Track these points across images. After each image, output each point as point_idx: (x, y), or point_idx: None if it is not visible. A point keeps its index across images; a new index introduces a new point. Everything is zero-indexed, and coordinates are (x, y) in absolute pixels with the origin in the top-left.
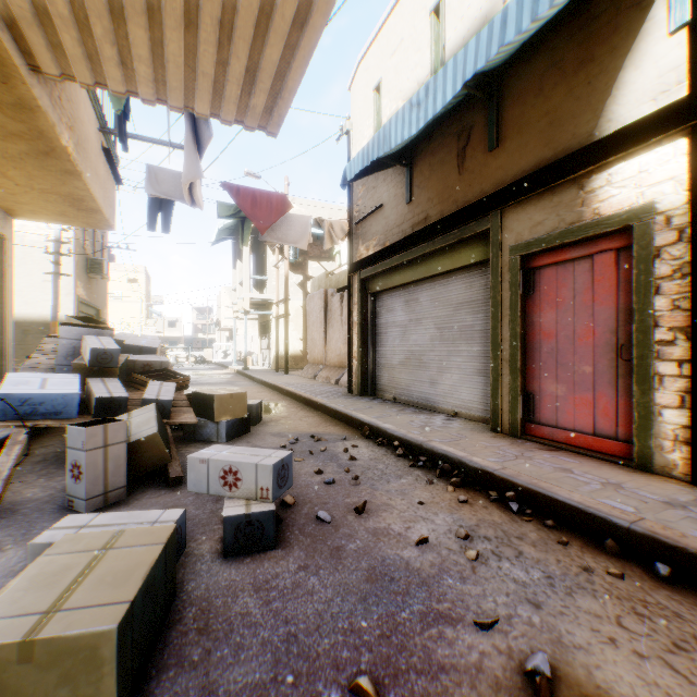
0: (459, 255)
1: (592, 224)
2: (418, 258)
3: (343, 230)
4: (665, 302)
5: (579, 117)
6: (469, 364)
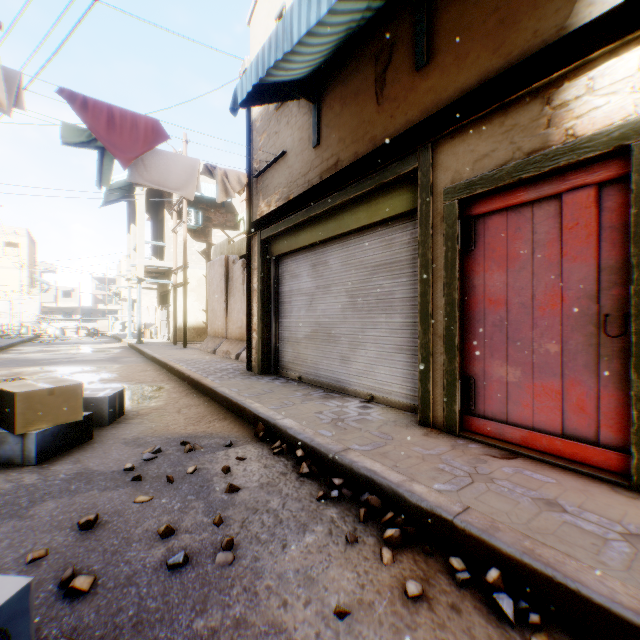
0: (376, 206)
1: (566, 150)
2: (327, 213)
3: (240, 181)
4: None
5: (545, 6)
6: (389, 338)
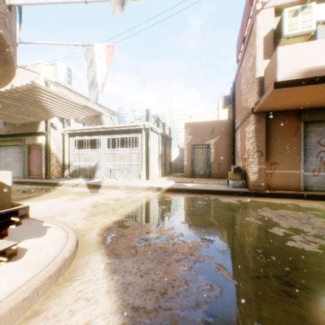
0: (18, 142)
1: (37, 144)
2: (8, 140)
3: None
4: (44, 156)
5: (36, 127)
6: (22, 165)
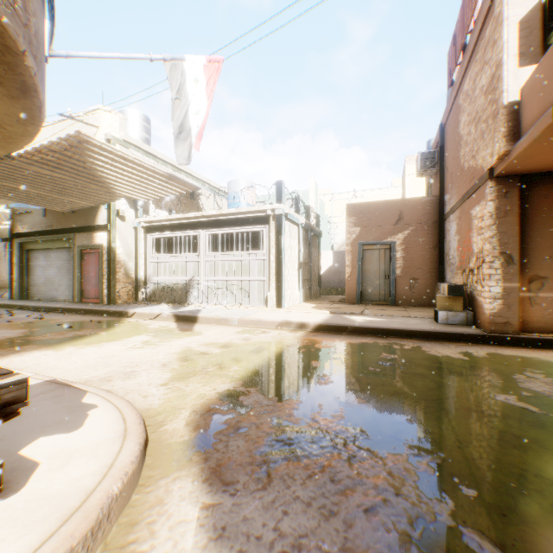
0: (65, 243)
1: (95, 245)
2: (51, 240)
3: (8, 217)
4: (105, 266)
5: (93, 217)
6: (70, 282)
